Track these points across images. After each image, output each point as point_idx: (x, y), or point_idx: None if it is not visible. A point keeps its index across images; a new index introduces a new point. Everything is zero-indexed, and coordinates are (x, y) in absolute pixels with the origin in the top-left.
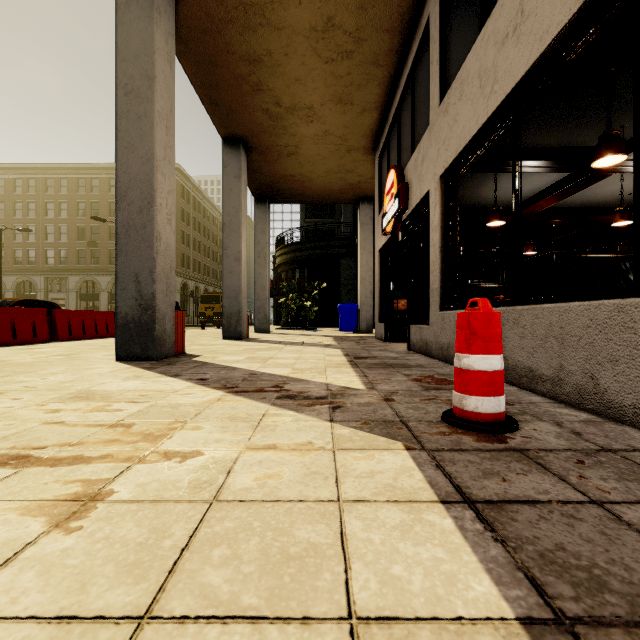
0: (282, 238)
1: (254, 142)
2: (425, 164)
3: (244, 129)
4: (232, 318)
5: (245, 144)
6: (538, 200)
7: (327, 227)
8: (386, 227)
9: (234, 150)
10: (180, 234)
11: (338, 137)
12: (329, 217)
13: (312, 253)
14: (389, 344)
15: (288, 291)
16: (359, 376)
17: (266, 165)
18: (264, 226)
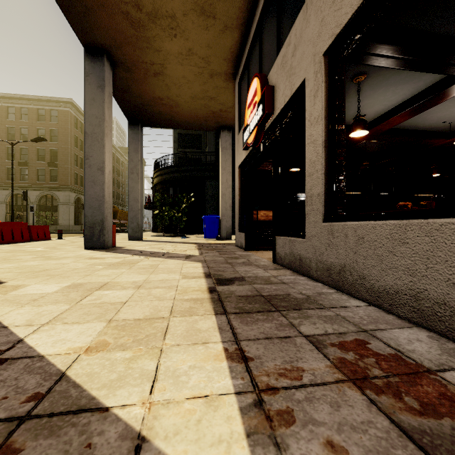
0: (159, 162)
1: (119, 55)
2: (298, 52)
3: (106, 37)
4: (95, 228)
5: (110, 57)
6: (392, 115)
7: (195, 155)
8: (247, 139)
9: (97, 60)
10: (74, 157)
11: (201, 58)
12: (197, 148)
13: (183, 175)
14: (250, 253)
15: (161, 204)
16: (228, 358)
17: (134, 84)
18: (137, 146)
